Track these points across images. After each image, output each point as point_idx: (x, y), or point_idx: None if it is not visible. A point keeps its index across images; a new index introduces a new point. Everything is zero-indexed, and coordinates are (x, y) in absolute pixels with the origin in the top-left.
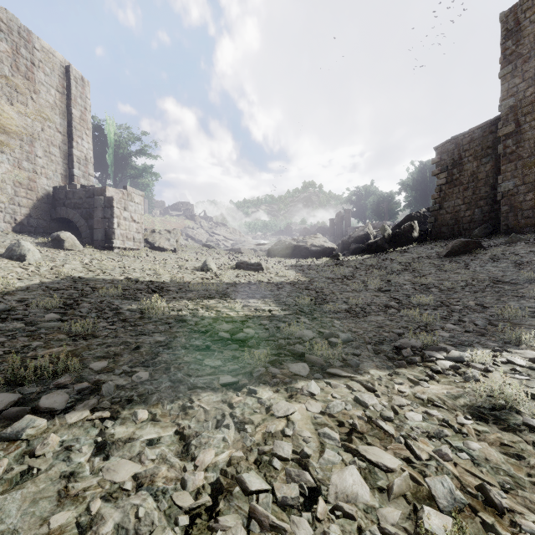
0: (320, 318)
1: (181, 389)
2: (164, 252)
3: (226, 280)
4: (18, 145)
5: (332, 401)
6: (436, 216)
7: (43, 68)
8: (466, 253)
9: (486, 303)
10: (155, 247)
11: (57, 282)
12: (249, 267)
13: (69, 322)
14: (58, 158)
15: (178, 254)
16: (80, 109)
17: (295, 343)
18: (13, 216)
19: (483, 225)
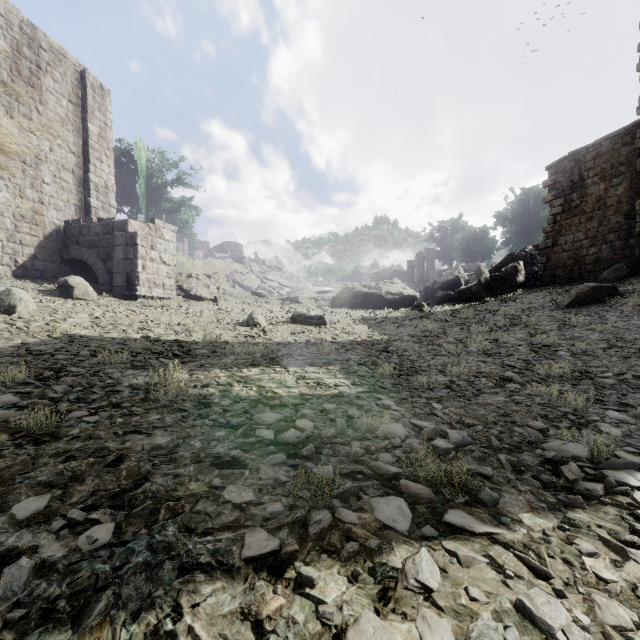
0: (410, 398)
1: (165, 573)
2: (201, 302)
3: (278, 338)
4: (20, 169)
5: (474, 619)
6: (549, 255)
7: (52, 72)
8: (596, 303)
9: None
10: (190, 295)
11: (46, 342)
12: (308, 320)
13: (28, 409)
14: (71, 185)
15: (219, 304)
16: (99, 124)
17: (379, 450)
18: (13, 258)
19: (615, 265)
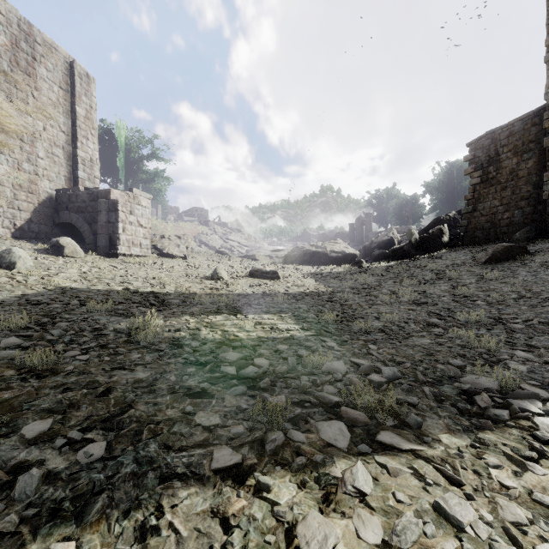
0: (350, 340)
1: (149, 481)
2: (173, 259)
3: (238, 290)
4: (18, 145)
5: (399, 516)
6: (469, 219)
7: (45, 63)
8: (509, 260)
9: None
10: (163, 253)
11: (42, 293)
12: (264, 275)
13: (30, 350)
14: (62, 159)
15: (188, 261)
16: (85, 107)
17: (323, 383)
18: (13, 221)
19: (525, 228)
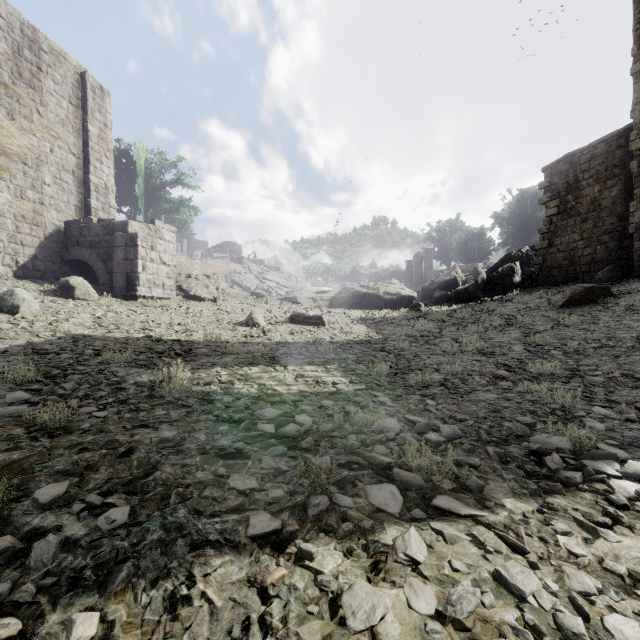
0: (405, 395)
1: (179, 549)
2: (201, 302)
3: (277, 338)
4: (21, 170)
5: (455, 585)
6: (545, 256)
7: (53, 74)
8: (590, 303)
9: (636, 372)
10: (190, 295)
11: (51, 342)
12: (307, 320)
13: (40, 405)
14: (72, 186)
15: (218, 304)
16: (99, 125)
17: (374, 443)
18: (15, 258)
19: (609, 266)
